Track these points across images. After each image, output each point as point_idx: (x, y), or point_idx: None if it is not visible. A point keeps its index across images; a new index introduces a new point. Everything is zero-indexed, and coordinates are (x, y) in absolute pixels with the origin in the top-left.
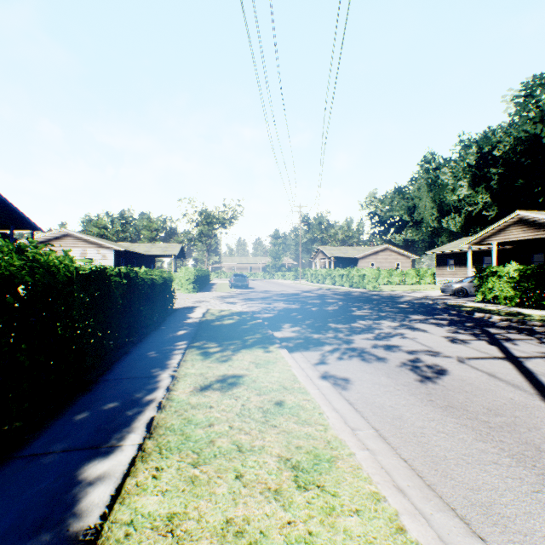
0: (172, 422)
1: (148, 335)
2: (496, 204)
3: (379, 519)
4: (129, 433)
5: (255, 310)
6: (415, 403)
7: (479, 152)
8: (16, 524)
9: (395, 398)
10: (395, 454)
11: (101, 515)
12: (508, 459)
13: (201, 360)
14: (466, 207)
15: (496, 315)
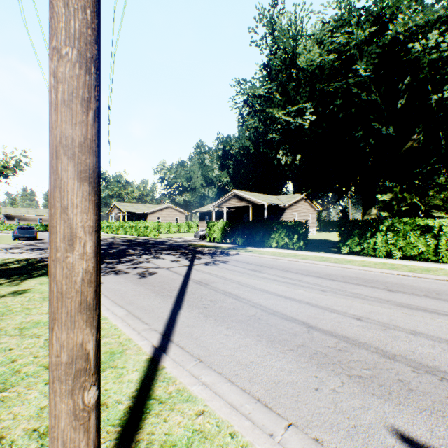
0: None
1: None
2: (233, 183)
3: None
4: None
5: (44, 256)
6: (131, 285)
7: (224, 149)
8: None
9: (122, 285)
10: (109, 299)
11: None
12: (152, 292)
13: None
14: (218, 182)
15: (207, 248)
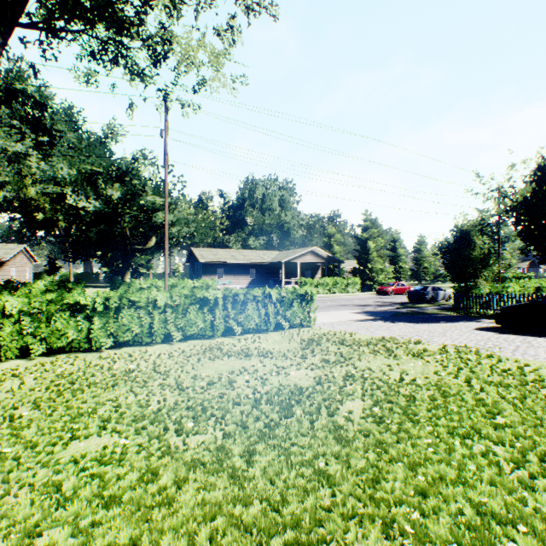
0: None
1: None
2: None
3: None
4: None
5: None
6: None
7: None
8: None
9: None
10: None
11: None
12: None
13: None
14: None
15: None
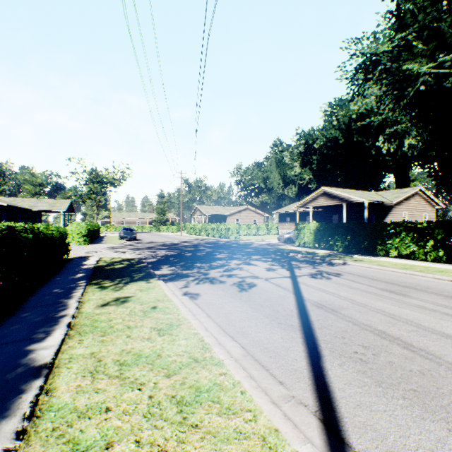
0: (85, 322)
1: (50, 279)
2: (316, 180)
3: (194, 339)
4: (56, 330)
5: (142, 257)
6: (232, 301)
7: (306, 143)
8: (0, 368)
9: (222, 300)
10: (213, 321)
11: (52, 358)
12: (263, 316)
13: (100, 291)
14: (298, 181)
15: (300, 254)
